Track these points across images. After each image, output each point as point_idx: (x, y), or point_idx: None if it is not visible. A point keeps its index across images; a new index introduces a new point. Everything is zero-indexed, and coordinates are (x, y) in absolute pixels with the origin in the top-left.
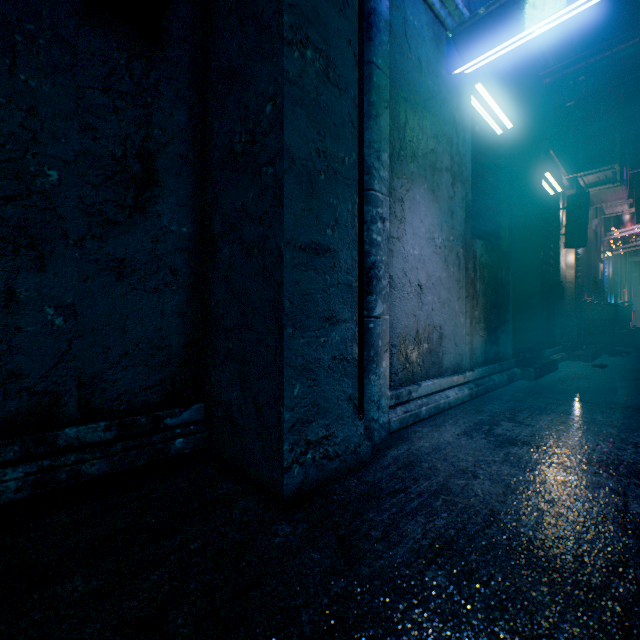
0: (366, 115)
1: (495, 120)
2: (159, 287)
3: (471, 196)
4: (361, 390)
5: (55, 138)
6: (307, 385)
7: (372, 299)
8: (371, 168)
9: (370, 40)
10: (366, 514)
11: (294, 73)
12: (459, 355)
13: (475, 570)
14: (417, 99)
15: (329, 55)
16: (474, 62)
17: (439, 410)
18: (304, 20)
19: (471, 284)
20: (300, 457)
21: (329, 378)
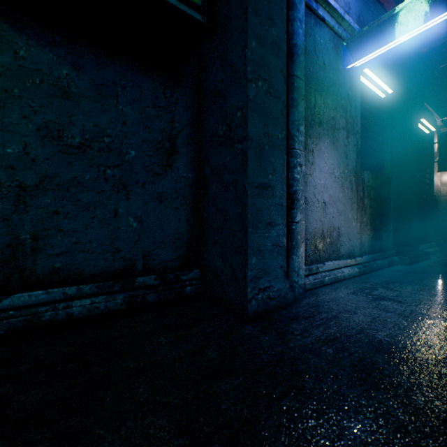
0: (290, 106)
1: (379, 89)
2: (178, 206)
3: (361, 142)
4: (287, 264)
5: (133, 135)
6: (259, 258)
7: (294, 212)
8: (293, 136)
9: (293, 62)
10: (291, 325)
11: (252, 96)
12: (352, 246)
13: (348, 348)
14: (322, 88)
15: (270, 81)
16: (360, 60)
17: (337, 280)
18: (257, 66)
19: (360, 200)
20: (255, 296)
21: (270, 255)
